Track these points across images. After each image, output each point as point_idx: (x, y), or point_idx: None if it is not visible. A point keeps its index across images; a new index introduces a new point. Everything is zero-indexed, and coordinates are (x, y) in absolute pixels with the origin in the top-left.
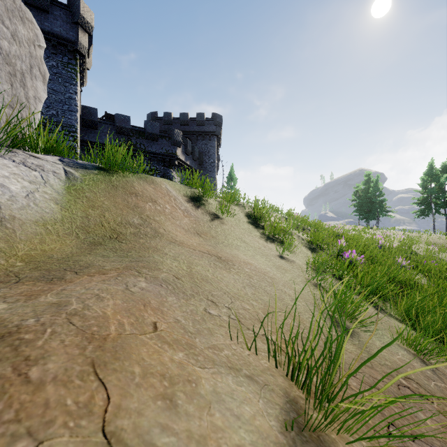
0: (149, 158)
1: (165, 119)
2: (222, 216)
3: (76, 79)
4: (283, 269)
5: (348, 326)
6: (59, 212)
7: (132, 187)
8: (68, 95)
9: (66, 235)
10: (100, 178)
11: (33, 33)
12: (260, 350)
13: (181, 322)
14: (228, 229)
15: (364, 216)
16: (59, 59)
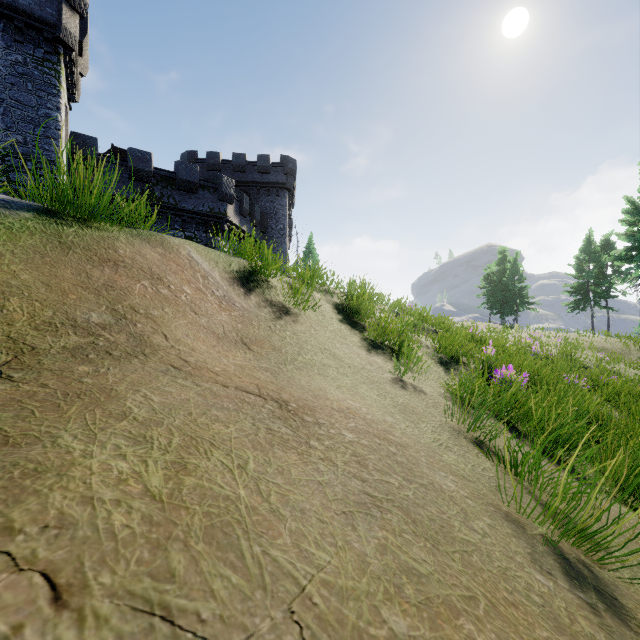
0: (182, 219)
1: (209, 161)
2: (294, 308)
3: (58, 86)
4: (412, 412)
5: (589, 567)
6: None
7: (110, 249)
8: (45, 111)
9: None
10: (34, 227)
11: None
12: None
13: None
14: (304, 332)
15: (499, 309)
16: (28, 51)
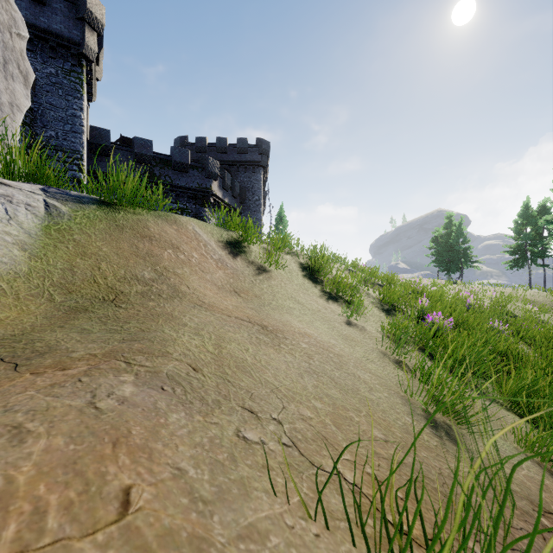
0: (176, 193)
1: (197, 145)
2: (269, 267)
3: (81, 91)
4: (352, 340)
5: (449, 426)
6: (26, 262)
7: (145, 228)
8: (71, 111)
9: (31, 296)
10: (100, 215)
11: (9, 16)
12: (336, 515)
13: (186, 474)
14: (276, 285)
15: (445, 267)
16: (59, 64)
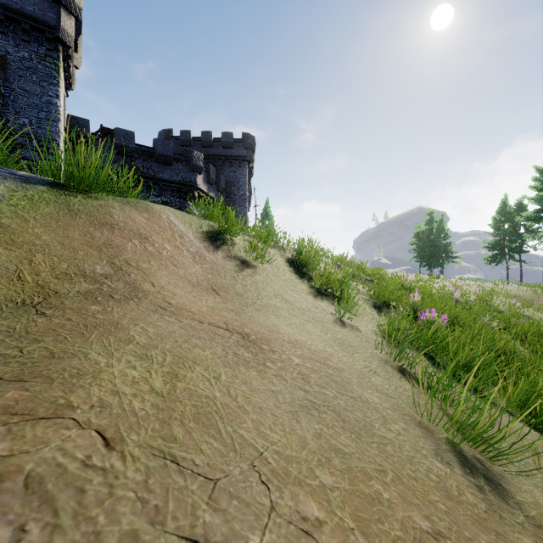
0: (160, 187)
1: (182, 138)
2: (253, 261)
3: (58, 77)
4: (348, 345)
5: (482, 462)
6: None
7: (107, 215)
8: (47, 98)
9: None
10: (49, 197)
11: None
12: None
13: None
14: (261, 281)
15: (427, 262)
16: (33, 48)
